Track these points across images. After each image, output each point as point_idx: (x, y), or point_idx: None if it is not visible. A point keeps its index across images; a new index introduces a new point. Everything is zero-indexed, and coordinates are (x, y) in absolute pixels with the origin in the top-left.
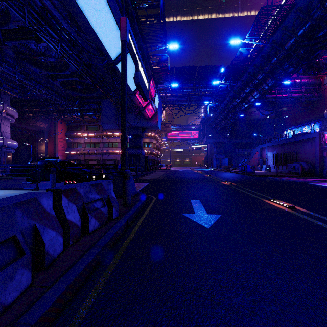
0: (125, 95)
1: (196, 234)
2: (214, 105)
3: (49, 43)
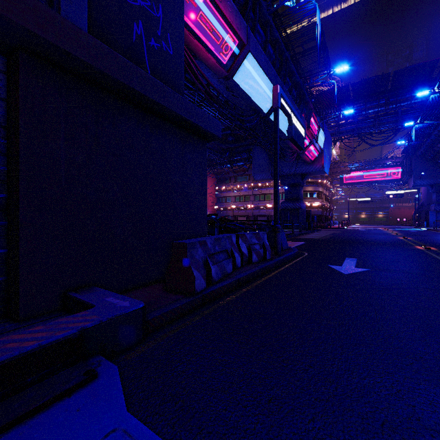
0: (277, 157)
1: (331, 275)
2: (426, 125)
3: (210, 111)
